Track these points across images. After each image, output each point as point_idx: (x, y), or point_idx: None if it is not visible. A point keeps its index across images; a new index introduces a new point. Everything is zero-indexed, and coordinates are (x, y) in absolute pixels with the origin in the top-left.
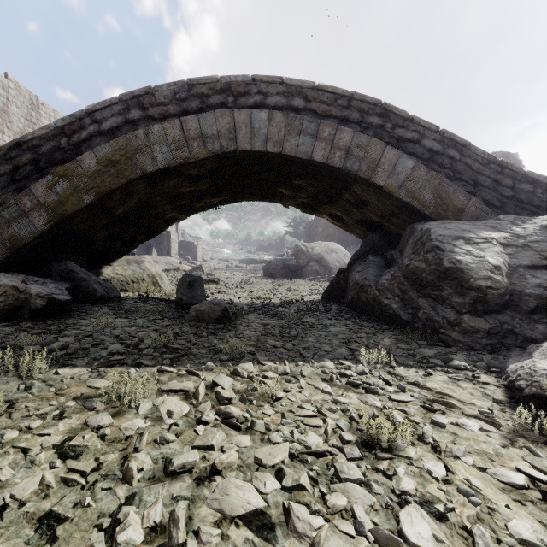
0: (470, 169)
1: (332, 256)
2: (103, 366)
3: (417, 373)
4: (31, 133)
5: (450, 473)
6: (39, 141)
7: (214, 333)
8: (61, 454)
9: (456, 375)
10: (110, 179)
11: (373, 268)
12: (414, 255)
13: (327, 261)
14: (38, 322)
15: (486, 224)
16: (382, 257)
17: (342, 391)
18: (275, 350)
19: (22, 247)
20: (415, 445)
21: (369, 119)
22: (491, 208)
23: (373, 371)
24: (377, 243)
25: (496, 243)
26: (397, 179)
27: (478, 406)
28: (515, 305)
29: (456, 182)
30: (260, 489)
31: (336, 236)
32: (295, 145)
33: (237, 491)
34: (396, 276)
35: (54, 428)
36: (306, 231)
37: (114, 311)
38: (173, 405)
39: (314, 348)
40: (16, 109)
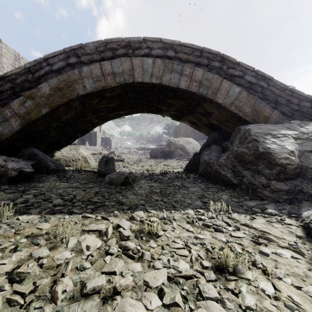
0: (273, 93)
1: (189, 146)
2: (49, 213)
3: (246, 218)
4: (10, 71)
5: (277, 291)
6: (15, 76)
7: (119, 192)
8: (10, 279)
9: (271, 219)
10: (58, 99)
11: (214, 152)
12: (240, 144)
13: (187, 148)
14: (12, 185)
15: (283, 126)
16: (220, 146)
17: (200, 230)
18: (157, 203)
19: (5, 140)
20: (251, 269)
21: (213, 63)
22: (285, 117)
23: (218, 216)
24: (217, 137)
25: (290, 137)
26: (229, 99)
27: (287, 240)
28: (303, 175)
29: (265, 101)
30: (147, 306)
31: (191, 134)
32: (169, 79)
33: (131, 309)
34: (229, 157)
35: (9, 259)
36: (174, 131)
37: (59, 178)
38: (91, 241)
39: (180, 201)
40: (6, 60)
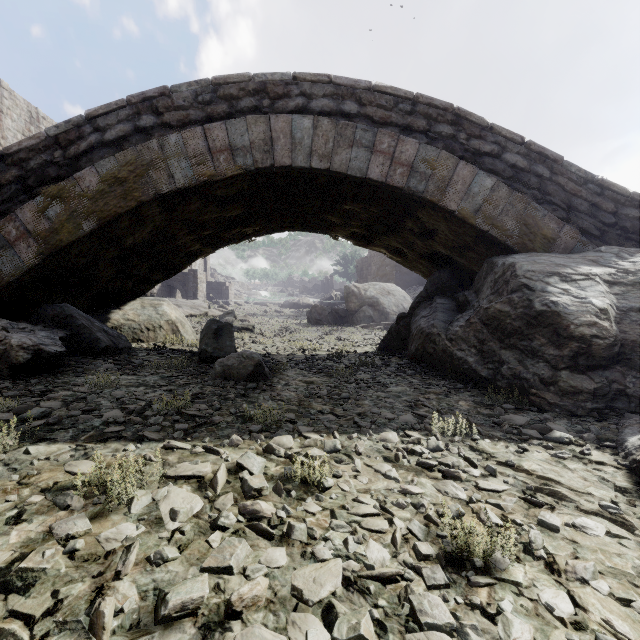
0: (563, 190)
1: (388, 300)
2: (93, 441)
3: (508, 449)
4: (16, 144)
5: (580, 609)
6: (27, 154)
7: (243, 395)
8: (3, 584)
9: (560, 452)
10: (116, 201)
11: (441, 313)
12: (495, 295)
13: (383, 305)
14: (19, 381)
15: (585, 257)
16: (452, 299)
17: (411, 475)
18: (322, 418)
19: (6, 286)
20: (522, 561)
21: (438, 127)
22: (588, 239)
23: (451, 446)
24: (446, 282)
25: (599, 280)
26: (472, 201)
27: (596, 497)
28: (627, 359)
29: (546, 206)
30: None
31: (393, 276)
32: (346, 160)
33: None
34: (472, 322)
35: (3, 539)
36: (358, 270)
37: (119, 366)
38: (180, 500)
39: (371, 414)
40: (11, 123)
